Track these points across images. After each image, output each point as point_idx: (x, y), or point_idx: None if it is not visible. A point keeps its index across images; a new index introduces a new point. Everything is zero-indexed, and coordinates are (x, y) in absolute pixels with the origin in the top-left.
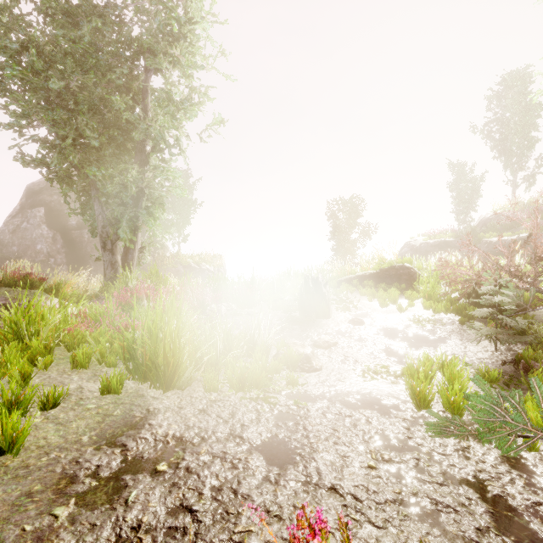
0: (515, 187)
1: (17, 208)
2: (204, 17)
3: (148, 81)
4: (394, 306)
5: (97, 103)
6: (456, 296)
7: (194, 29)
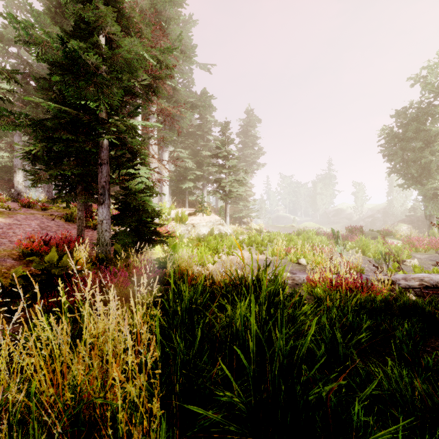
0: None
1: None
2: None
3: None
4: None
5: (417, 156)
6: None
7: None
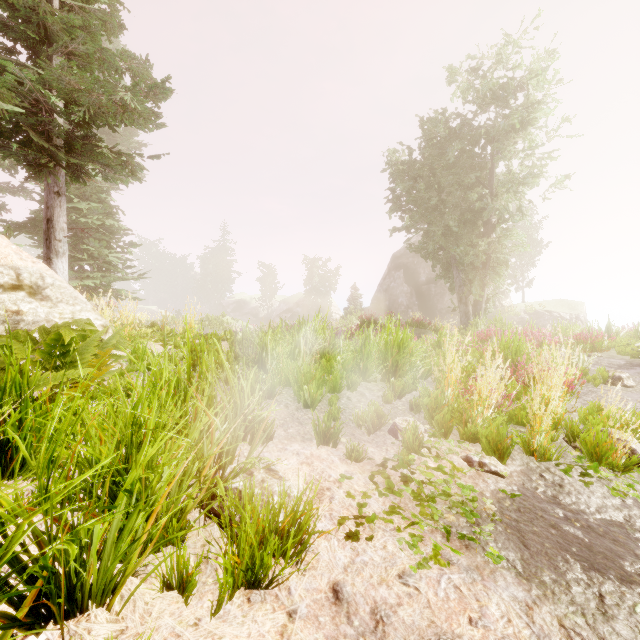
0: None
1: (386, 272)
2: (545, 94)
3: (493, 167)
4: None
5: (456, 200)
6: None
7: (536, 107)
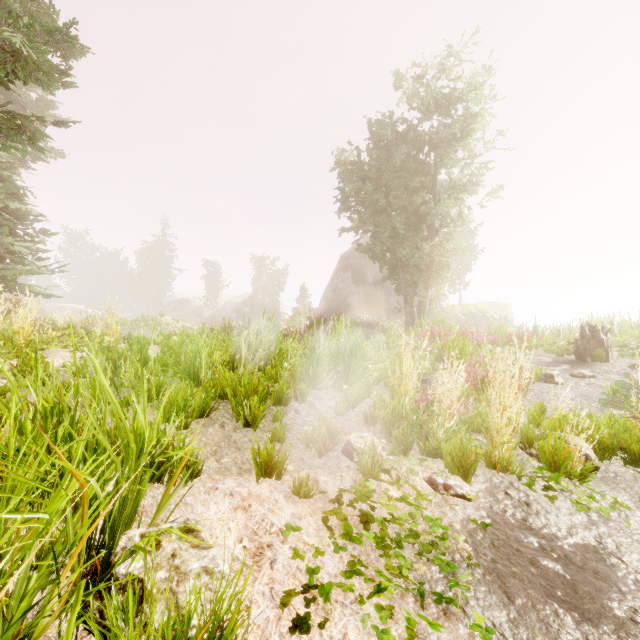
0: None
1: (335, 272)
2: (483, 107)
3: (436, 173)
4: None
5: (402, 203)
6: None
7: (474, 119)
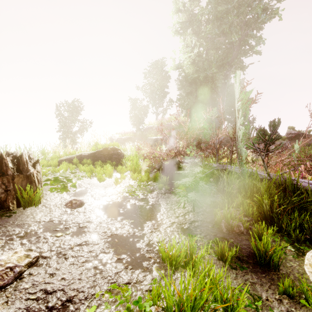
0: (157, 115)
1: None
2: None
3: None
4: (110, 180)
5: None
6: (149, 168)
7: None
